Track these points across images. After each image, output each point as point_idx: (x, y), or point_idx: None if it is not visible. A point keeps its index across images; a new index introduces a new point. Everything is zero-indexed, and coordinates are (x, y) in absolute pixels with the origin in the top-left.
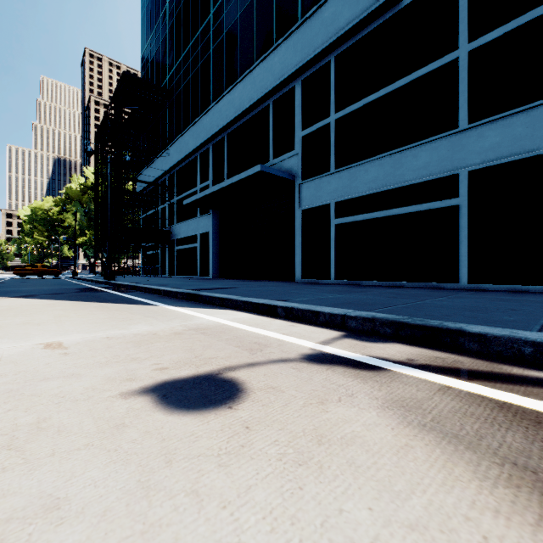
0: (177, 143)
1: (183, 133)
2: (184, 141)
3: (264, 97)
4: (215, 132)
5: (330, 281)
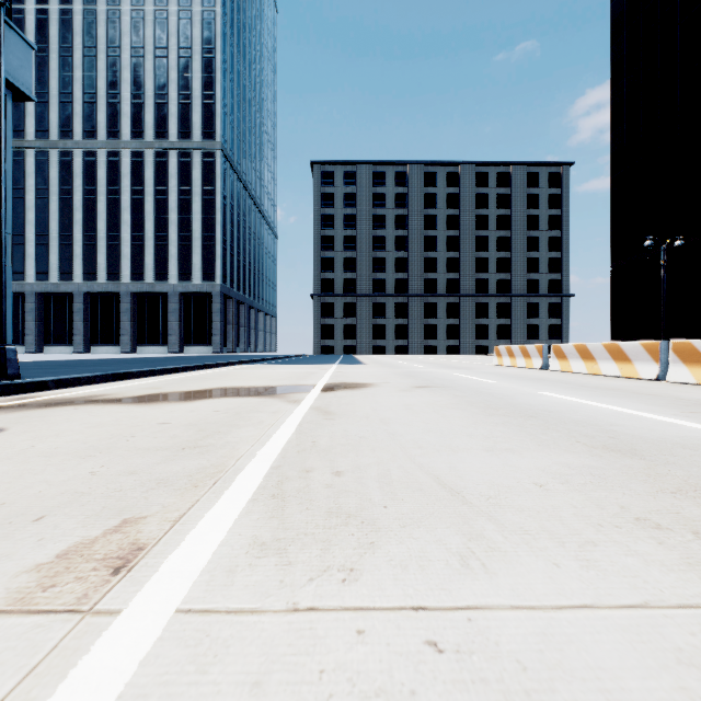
0: None
1: None
2: None
3: None
4: None
5: None
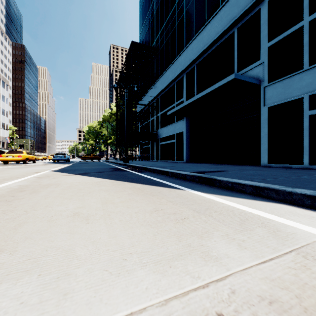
0: (161, 79)
1: (165, 71)
2: (166, 76)
3: (229, 27)
4: (188, 64)
5: (302, 166)
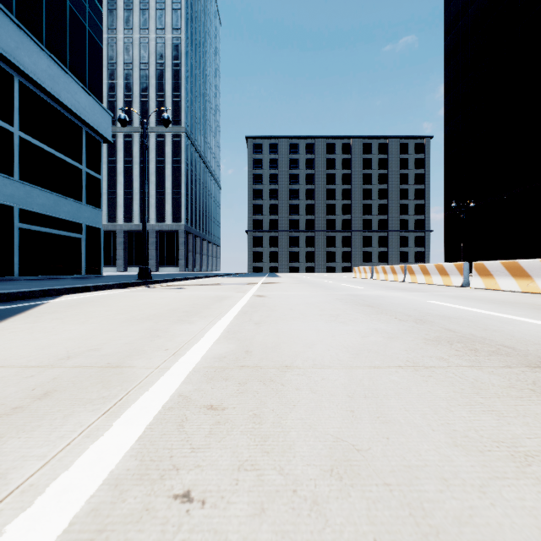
0: None
1: None
2: None
3: None
4: None
5: None
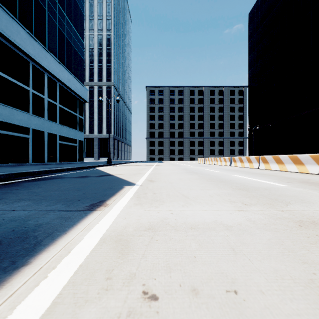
0: None
1: None
2: None
3: None
4: None
5: None
